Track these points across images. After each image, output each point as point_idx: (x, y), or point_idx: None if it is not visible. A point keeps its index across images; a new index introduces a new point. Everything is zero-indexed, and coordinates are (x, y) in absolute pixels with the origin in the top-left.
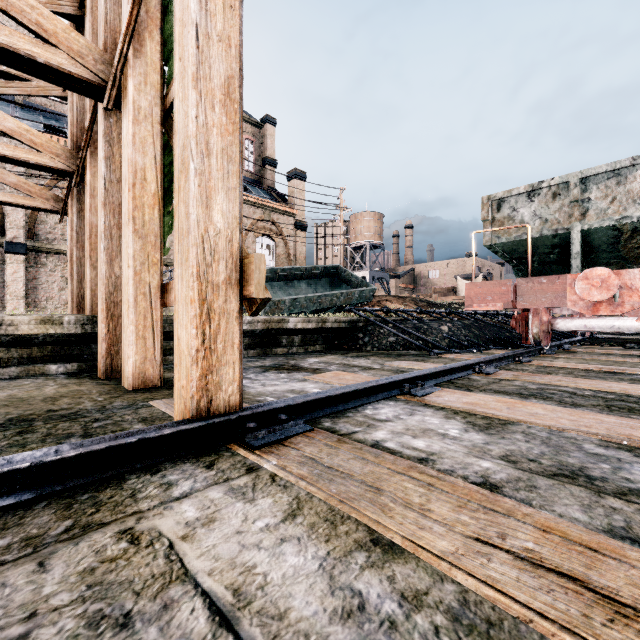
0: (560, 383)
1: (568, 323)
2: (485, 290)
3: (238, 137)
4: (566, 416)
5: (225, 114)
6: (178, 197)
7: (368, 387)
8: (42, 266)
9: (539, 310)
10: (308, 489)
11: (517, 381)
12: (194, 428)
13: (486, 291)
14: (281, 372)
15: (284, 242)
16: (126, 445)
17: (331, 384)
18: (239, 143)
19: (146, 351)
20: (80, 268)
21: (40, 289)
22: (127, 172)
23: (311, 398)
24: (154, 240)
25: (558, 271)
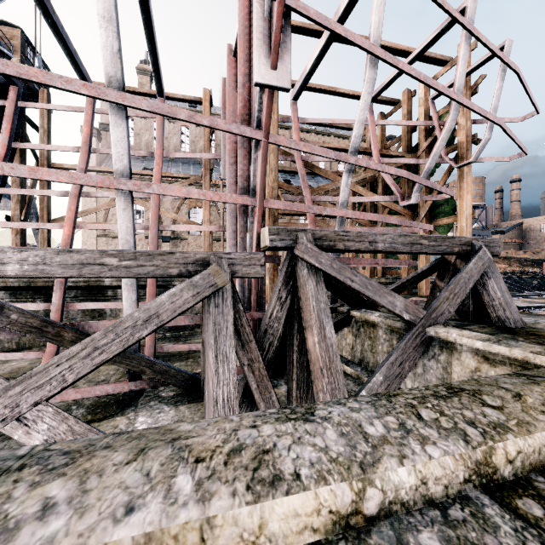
0: None
1: None
2: None
3: None
4: None
5: None
6: None
7: None
8: None
9: None
10: None
11: None
12: None
13: None
14: None
15: None
16: None
17: None
18: None
19: (427, 286)
20: None
21: None
22: None
23: None
24: (428, 259)
25: None
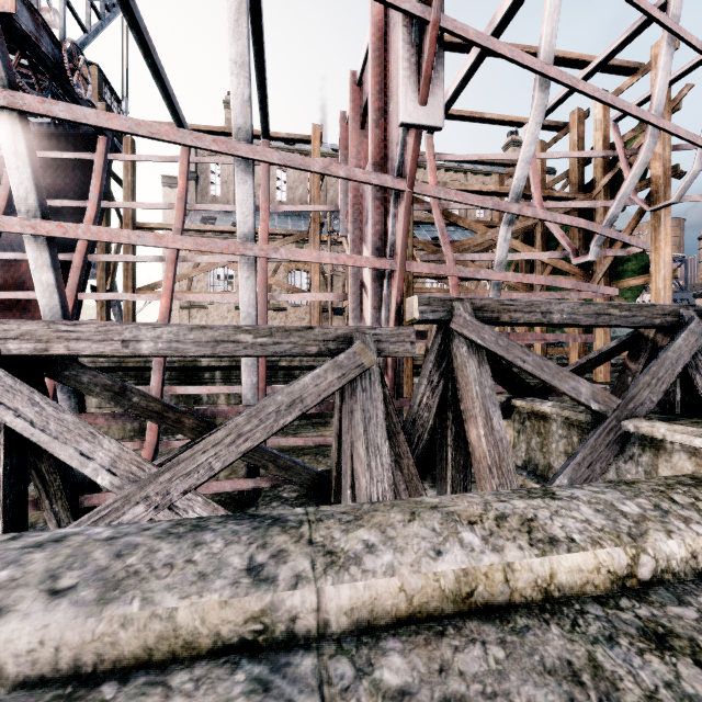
0: None
1: None
2: None
3: None
4: None
5: None
6: None
7: None
8: None
9: None
10: None
11: None
12: None
13: None
14: None
15: None
16: None
17: None
18: None
19: (606, 370)
20: None
21: None
22: None
23: None
24: (608, 333)
25: None
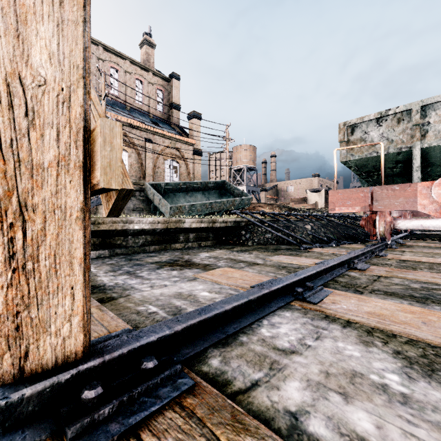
0: (438, 281)
1: (407, 223)
2: (345, 196)
3: None
4: None
5: None
6: None
7: (261, 295)
8: None
9: (384, 213)
10: None
11: (394, 278)
12: None
13: (346, 197)
14: (174, 269)
15: (185, 164)
16: None
17: (220, 284)
18: None
19: None
20: None
21: None
22: None
23: (195, 320)
24: None
25: (399, 182)
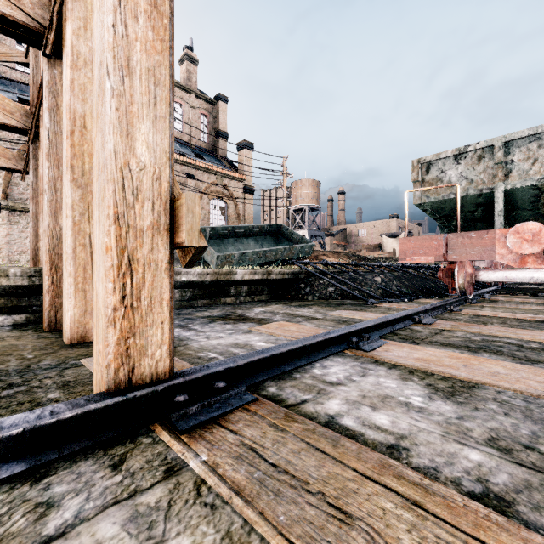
0: (502, 334)
1: (491, 275)
2: (417, 244)
3: (168, 58)
4: (532, 376)
5: (151, 28)
6: (96, 127)
7: (315, 342)
8: (15, 223)
9: (464, 263)
10: (245, 514)
11: (458, 332)
12: (107, 406)
13: (418, 245)
14: (227, 323)
15: (234, 204)
16: (4, 439)
17: (276, 336)
18: (169, 65)
19: (86, 304)
20: (36, 222)
21: (13, 244)
22: (65, 119)
23: (254, 358)
24: None
25: (481, 228)
